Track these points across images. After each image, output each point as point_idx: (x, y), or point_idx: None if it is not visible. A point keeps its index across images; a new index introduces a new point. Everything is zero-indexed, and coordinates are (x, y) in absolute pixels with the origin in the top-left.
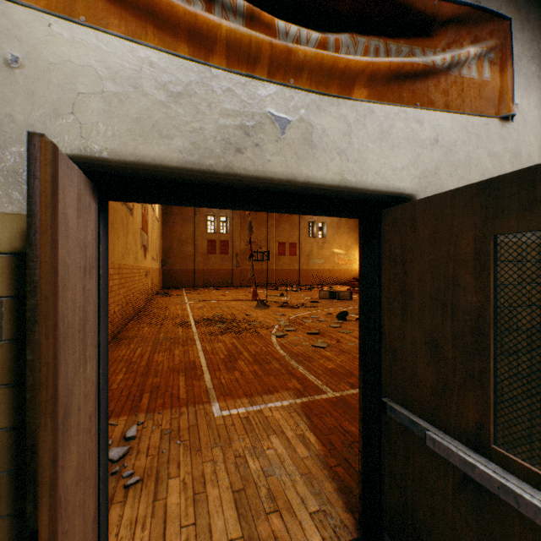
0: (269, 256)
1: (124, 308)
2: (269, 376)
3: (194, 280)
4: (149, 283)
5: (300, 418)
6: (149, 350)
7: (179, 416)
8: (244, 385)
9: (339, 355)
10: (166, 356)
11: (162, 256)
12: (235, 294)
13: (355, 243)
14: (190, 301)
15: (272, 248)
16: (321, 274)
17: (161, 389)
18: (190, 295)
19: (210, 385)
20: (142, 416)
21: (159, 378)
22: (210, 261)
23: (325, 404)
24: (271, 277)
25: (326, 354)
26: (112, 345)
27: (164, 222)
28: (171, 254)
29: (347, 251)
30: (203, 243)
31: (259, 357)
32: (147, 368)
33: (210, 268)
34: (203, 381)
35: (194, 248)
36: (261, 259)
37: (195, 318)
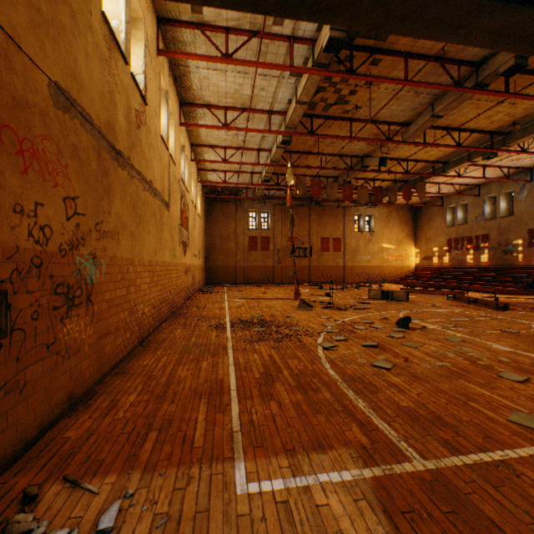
0: (311, 252)
1: (157, 307)
2: (317, 415)
3: (236, 276)
4: (189, 280)
5: (375, 519)
6: (174, 360)
7: (186, 485)
8: (283, 430)
9: (412, 383)
10: (191, 370)
11: (205, 253)
12: (276, 292)
13: (407, 237)
14: (229, 299)
15: (315, 243)
16: (368, 271)
17: (173, 425)
18: (230, 292)
19: (236, 425)
20: (136, 478)
21: (175, 405)
22: (251, 258)
23: (412, 486)
24: (314, 274)
25: (394, 380)
26: (137, 350)
27: (207, 220)
28: (213, 250)
29: (398, 246)
30: (244, 239)
31: (303, 379)
32: (165, 388)
33: (251, 265)
34: (228, 416)
35: (236, 245)
36: (303, 256)
37: (232, 319)
